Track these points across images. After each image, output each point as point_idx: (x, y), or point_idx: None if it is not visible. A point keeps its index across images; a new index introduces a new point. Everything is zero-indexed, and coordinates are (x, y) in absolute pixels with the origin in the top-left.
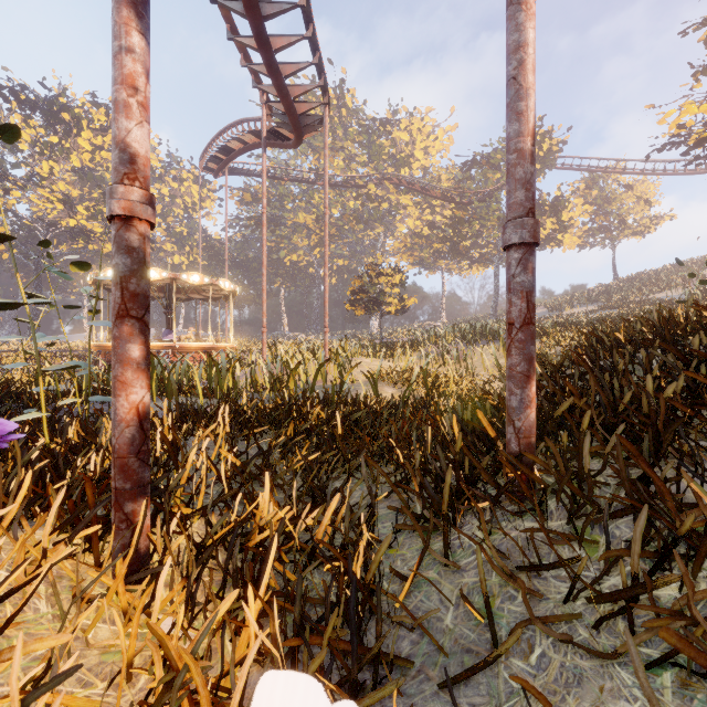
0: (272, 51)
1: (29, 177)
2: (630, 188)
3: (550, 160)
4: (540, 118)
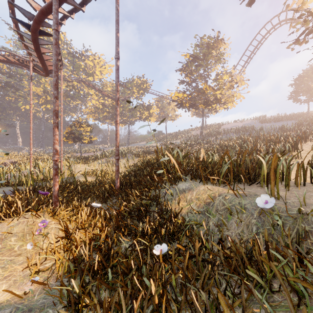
0: (41, 53)
1: None
2: (170, 104)
3: (146, 90)
4: (143, 75)
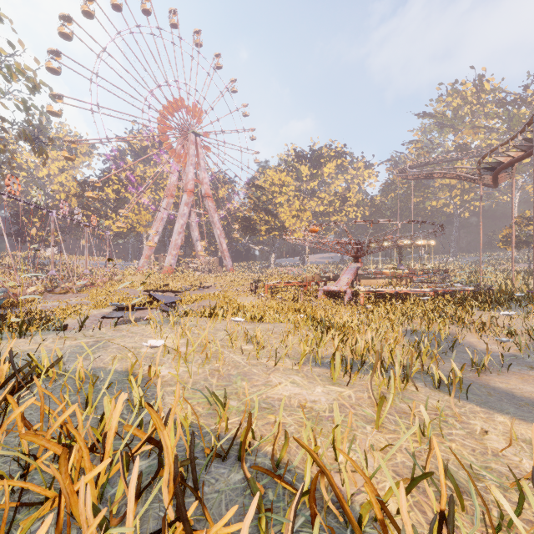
0: (497, 179)
1: (310, 193)
2: None
3: None
4: None
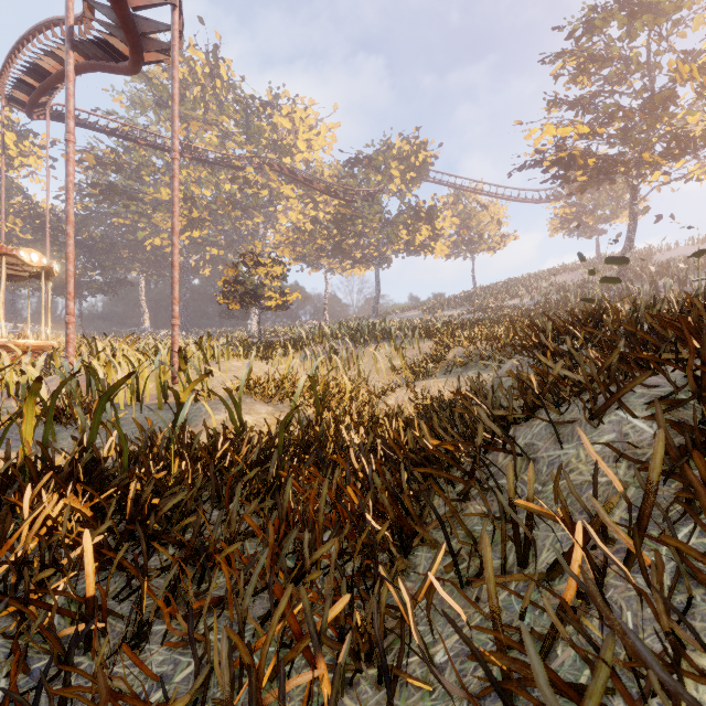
0: None
1: None
2: (486, 208)
3: (425, 171)
4: (417, 128)
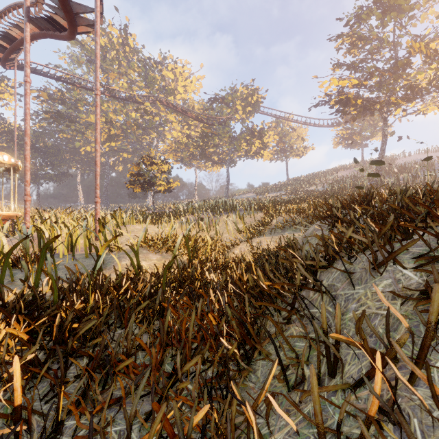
0: None
1: None
2: (295, 130)
3: (257, 106)
4: (253, 80)
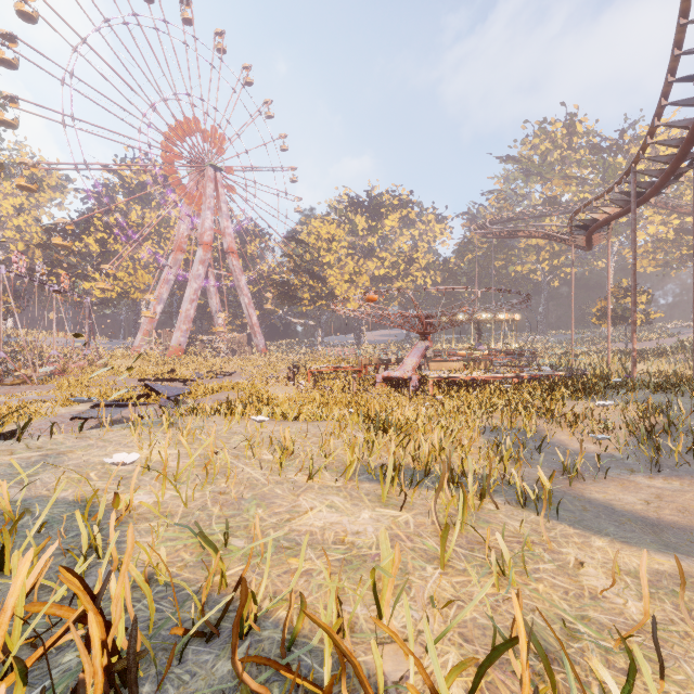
0: (591, 240)
1: (367, 252)
2: None
3: None
4: None
